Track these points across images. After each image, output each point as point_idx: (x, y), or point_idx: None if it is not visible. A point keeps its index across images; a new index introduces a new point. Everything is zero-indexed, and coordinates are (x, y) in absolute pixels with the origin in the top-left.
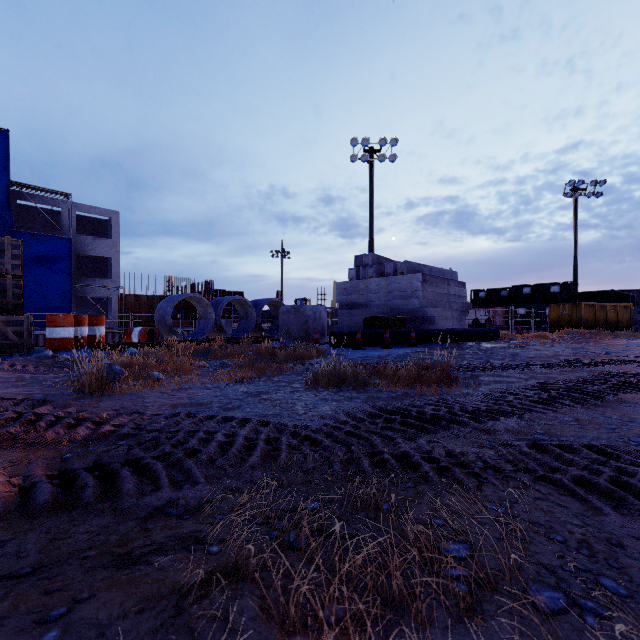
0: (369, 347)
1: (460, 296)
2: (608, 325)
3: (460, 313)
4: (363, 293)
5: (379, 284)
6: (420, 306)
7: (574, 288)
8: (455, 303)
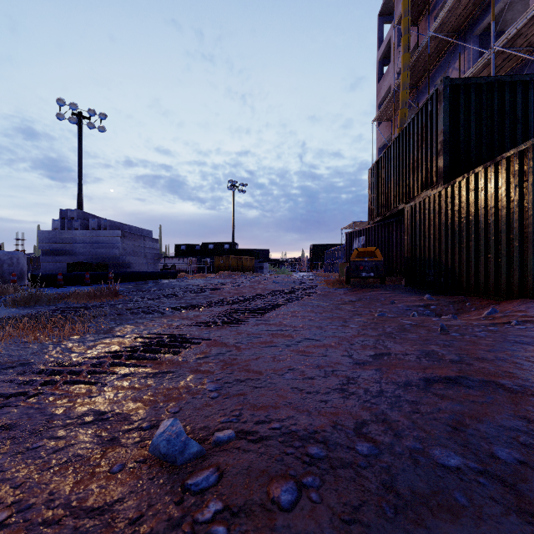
0: (71, 286)
1: (154, 248)
2: (243, 269)
3: (154, 261)
4: (69, 242)
5: (84, 236)
6: (120, 255)
7: (233, 246)
8: (149, 253)
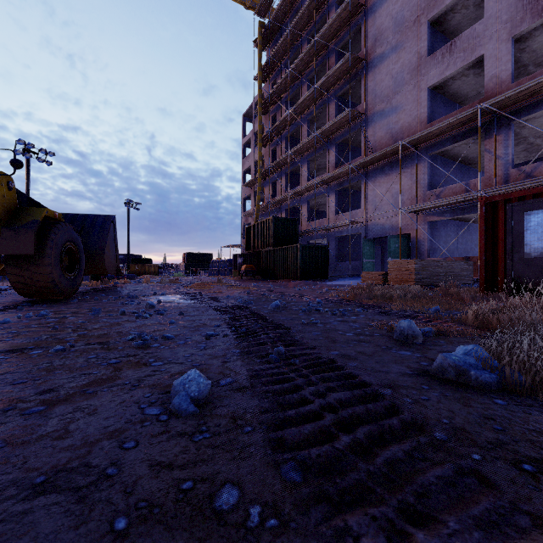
0: None
1: None
2: (153, 273)
3: None
4: None
5: None
6: None
7: (128, 255)
8: None
